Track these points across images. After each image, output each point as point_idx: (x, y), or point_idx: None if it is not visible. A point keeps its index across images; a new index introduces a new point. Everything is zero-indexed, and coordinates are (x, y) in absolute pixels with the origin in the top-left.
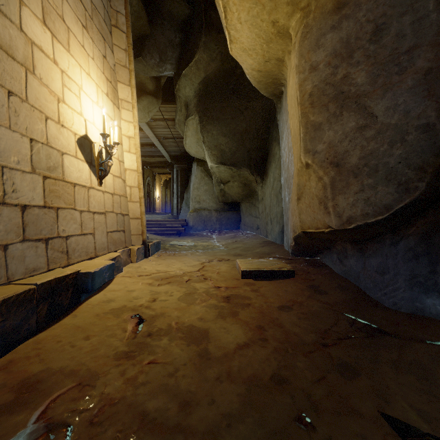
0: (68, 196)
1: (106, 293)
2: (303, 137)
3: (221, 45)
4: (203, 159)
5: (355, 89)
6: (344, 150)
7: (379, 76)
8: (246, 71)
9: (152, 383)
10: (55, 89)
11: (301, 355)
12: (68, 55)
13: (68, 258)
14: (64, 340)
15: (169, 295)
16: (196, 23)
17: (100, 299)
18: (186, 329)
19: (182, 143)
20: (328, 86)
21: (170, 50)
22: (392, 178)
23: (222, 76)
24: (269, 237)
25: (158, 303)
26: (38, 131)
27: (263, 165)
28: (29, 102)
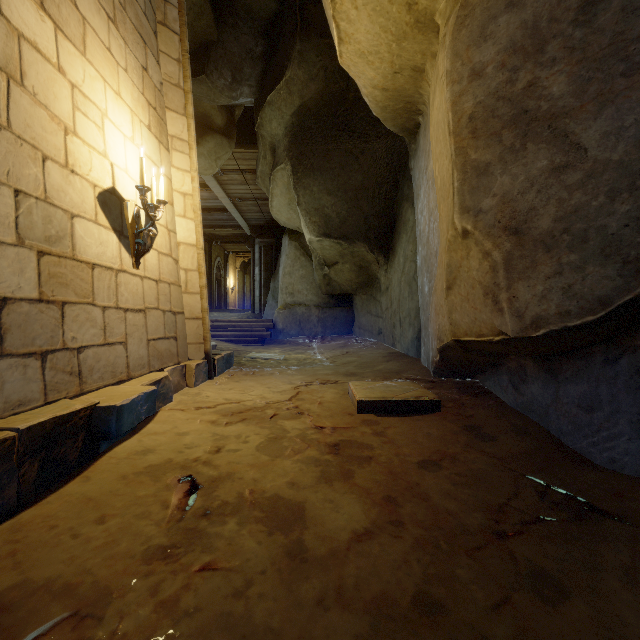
0: (82, 283)
1: (142, 437)
2: (458, 188)
3: (324, 56)
4: (299, 229)
5: (549, 104)
6: (529, 207)
7: (591, 81)
8: (364, 90)
9: (205, 612)
10: (60, 112)
11: (463, 555)
12: (83, 61)
13: (81, 382)
14: (62, 525)
15: (242, 442)
16: (288, 22)
17: (132, 448)
18: (268, 503)
19: (267, 206)
20: (501, 102)
21: (248, 65)
22: (613, 252)
23: (326, 104)
24: (397, 346)
25: (224, 455)
26: (29, 178)
27: (388, 238)
28: (14, 130)
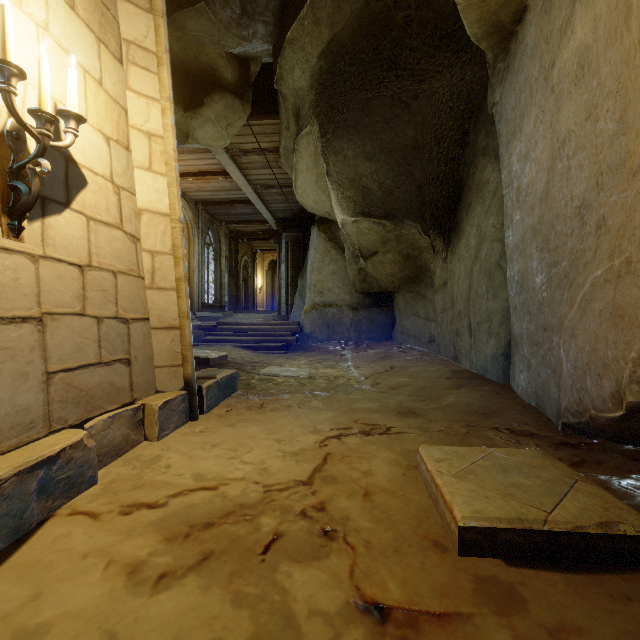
0: None
1: None
2: None
3: None
4: (328, 216)
5: None
6: None
7: None
8: None
9: None
10: None
11: None
12: None
13: None
14: None
15: None
16: None
17: None
18: None
19: (294, 195)
20: None
21: None
22: None
23: (365, 34)
24: (462, 362)
25: None
26: None
27: (450, 213)
28: None
